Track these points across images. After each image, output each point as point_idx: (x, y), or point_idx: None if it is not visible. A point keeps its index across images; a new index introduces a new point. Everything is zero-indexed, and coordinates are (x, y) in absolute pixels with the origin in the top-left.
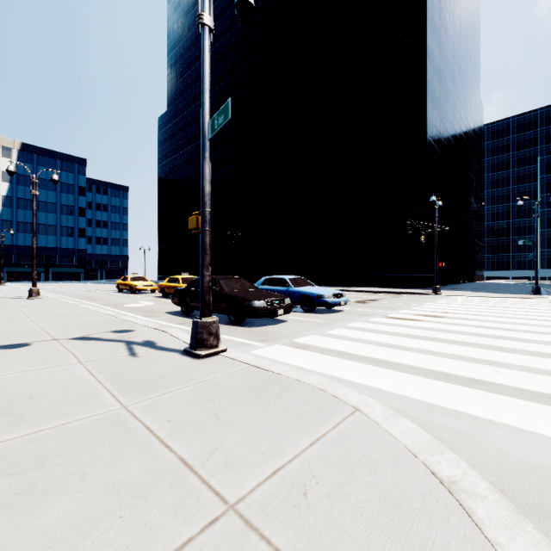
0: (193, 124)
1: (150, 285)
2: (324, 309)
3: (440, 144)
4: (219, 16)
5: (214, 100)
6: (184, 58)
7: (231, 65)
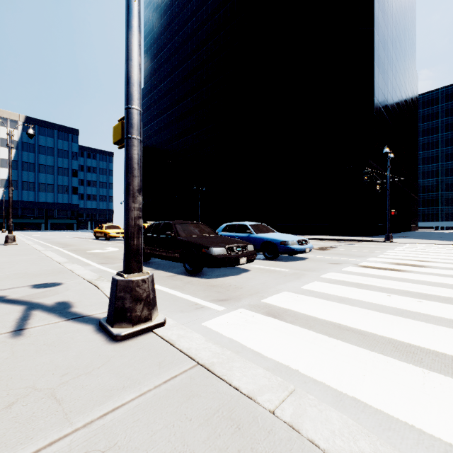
0: (165, 97)
1: (122, 233)
2: (286, 256)
3: (384, 105)
4: (186, 4)
5: (183, 75)
6: (158, 41)
7: (197, 45)
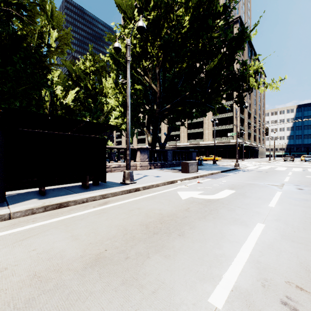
0: None
1: None
2: None
3: None
4: None
5: None
6: None
7: None
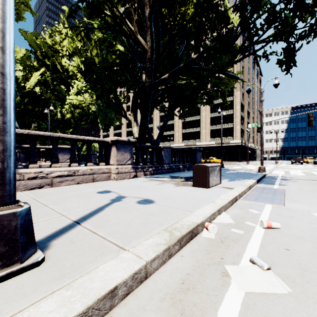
0: None
1: None
2: None
3: None
4: None
5: None
6: None
7: None
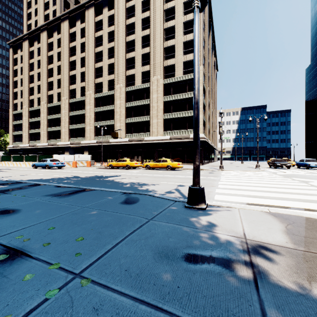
0: None
1: None
2: None
3: None
4: None
5: None
6: None
7: None
